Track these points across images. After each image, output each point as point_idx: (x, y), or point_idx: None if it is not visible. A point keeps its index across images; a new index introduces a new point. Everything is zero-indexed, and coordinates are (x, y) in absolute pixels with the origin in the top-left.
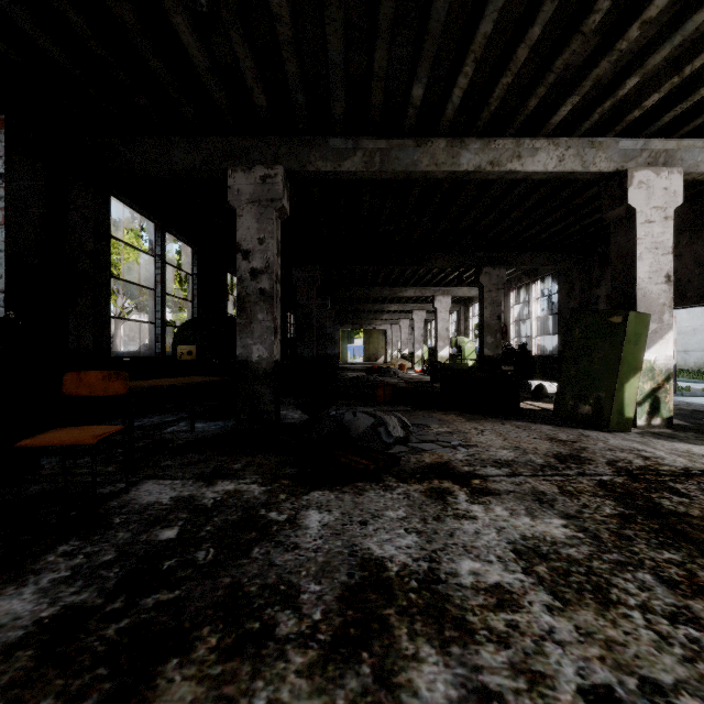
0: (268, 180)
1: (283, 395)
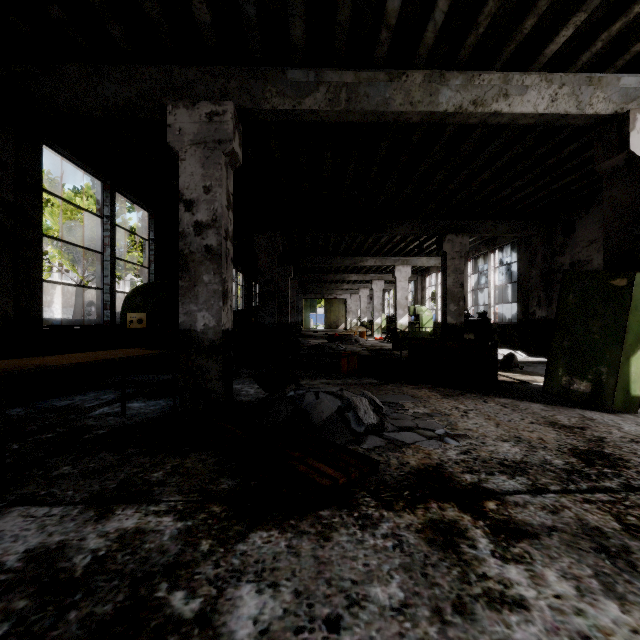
0: (216, 118)
1: (242, 365)
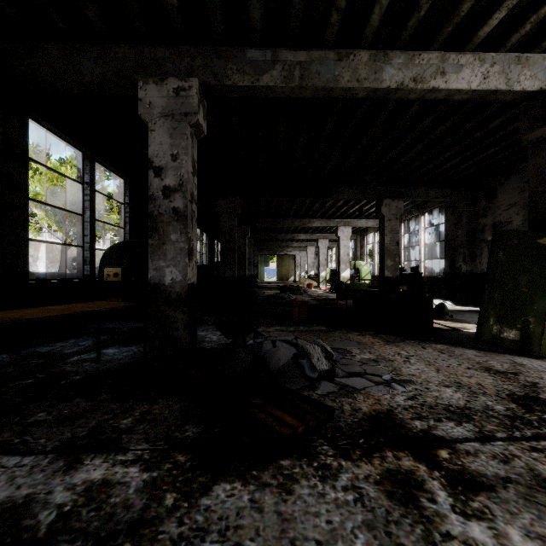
0: (182, 93)
1: (206, 313)
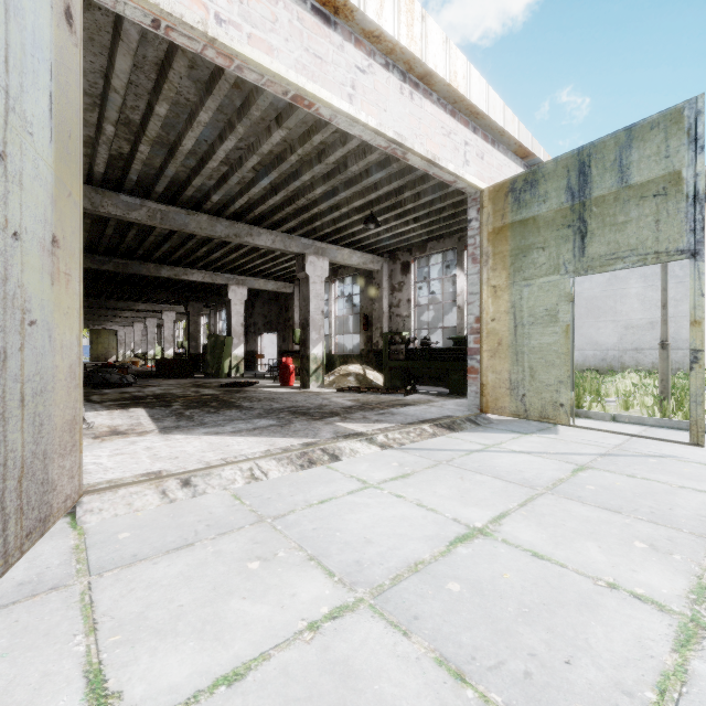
0: None
1: None
